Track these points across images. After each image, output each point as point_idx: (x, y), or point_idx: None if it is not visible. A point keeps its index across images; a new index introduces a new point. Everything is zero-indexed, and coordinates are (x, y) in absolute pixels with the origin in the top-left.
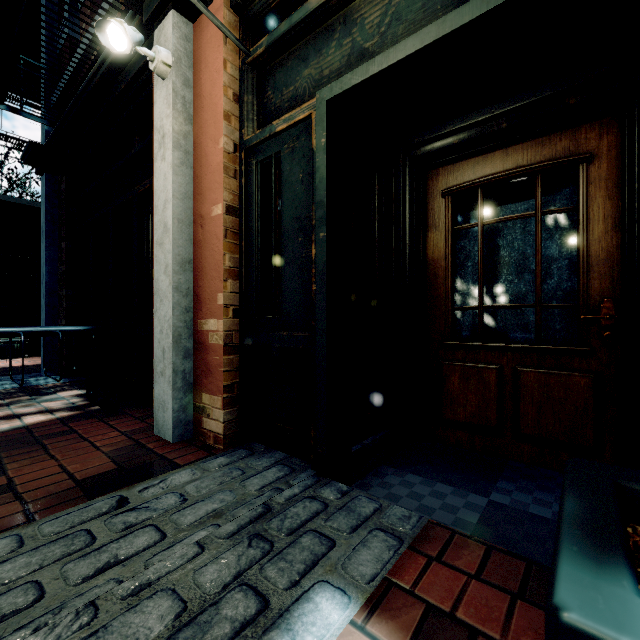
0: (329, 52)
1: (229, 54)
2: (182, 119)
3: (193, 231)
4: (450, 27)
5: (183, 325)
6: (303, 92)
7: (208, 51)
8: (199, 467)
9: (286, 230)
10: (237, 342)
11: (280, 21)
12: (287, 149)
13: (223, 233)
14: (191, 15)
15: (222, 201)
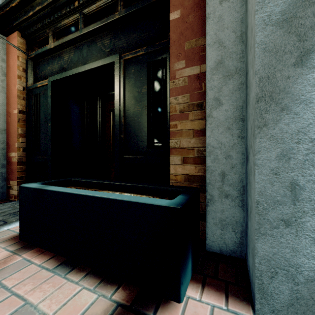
0: (55, 64)
1: (20, 54)
2: (1, 74)
3: (6, 118)
4: (78, 71)
5: (1, 154)
6: (48, 74)
7: (12, 50)
8: (3, 204)
9: (42, 121)
10: (25, 161)
11: (40, 47)
12: (42, 93)
13: (17, 120)
14: (5, 34)
15: (17, 108)
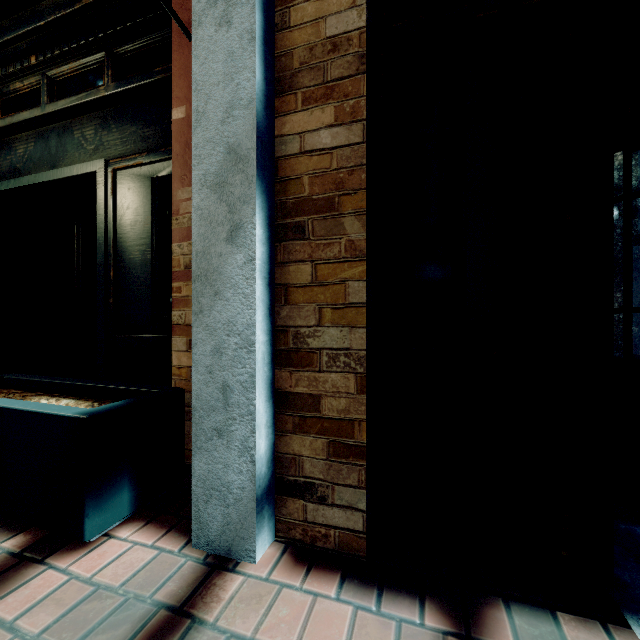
0: (1, 159)
1: None
2: None
3: None
4: (38, 181)
5: None
6: None
7: None
8: None
9: None
10: None
11: None
12: None
13: None
14: None
15: None
